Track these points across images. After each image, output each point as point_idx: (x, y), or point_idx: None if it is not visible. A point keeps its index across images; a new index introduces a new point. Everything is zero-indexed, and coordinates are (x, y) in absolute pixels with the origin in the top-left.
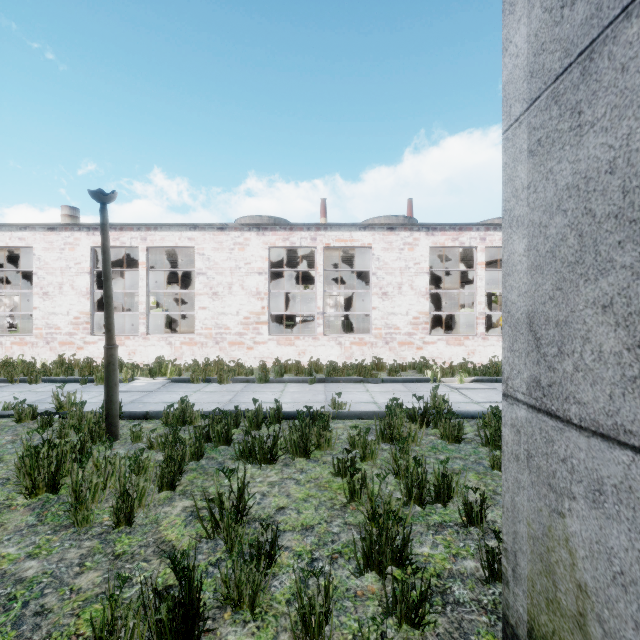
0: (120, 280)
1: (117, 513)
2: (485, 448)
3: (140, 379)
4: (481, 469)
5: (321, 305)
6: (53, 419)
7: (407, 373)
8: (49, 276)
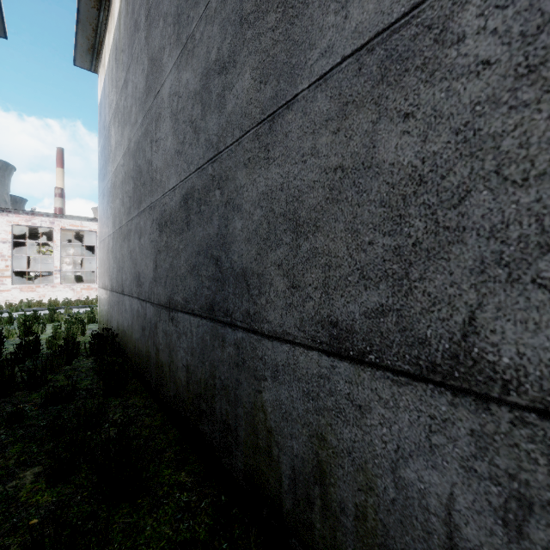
0: None
1: None
2: None
3: None
4: None
5: (58, 265)
6: None
7: None
8: None
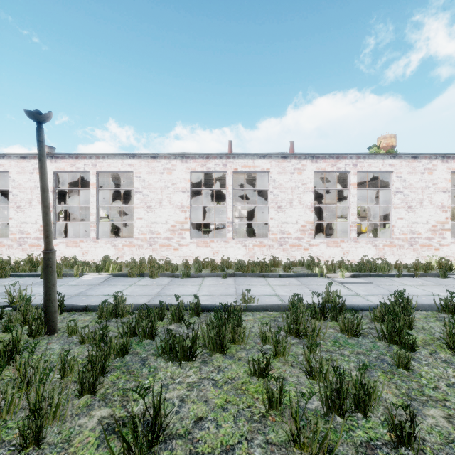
0: (78, 197)
1: (24, 434)
2: (382, 342)
3: (88, 274)
4: (386, 367)
5: (230, 216)
6: (4, 313)
7: (298, 269)
8: (21, 194)
